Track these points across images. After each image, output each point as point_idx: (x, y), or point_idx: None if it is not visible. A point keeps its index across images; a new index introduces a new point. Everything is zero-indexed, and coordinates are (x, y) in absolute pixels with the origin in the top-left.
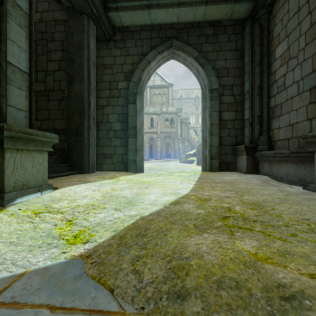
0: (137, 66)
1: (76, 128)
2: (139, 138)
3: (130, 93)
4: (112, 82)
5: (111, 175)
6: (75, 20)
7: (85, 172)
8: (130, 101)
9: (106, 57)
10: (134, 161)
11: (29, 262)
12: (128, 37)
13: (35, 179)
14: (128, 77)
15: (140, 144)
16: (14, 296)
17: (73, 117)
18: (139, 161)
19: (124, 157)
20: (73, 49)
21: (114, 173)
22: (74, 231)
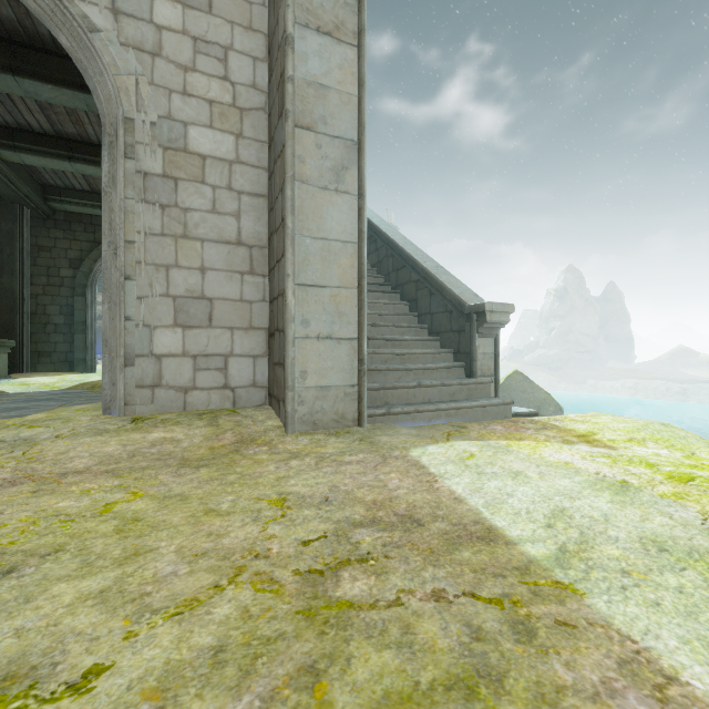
0: (87, 254)
1: (6, 324)
2: (91, 334)
3: (77, 284)
4: (52, 268)
5: (54, 374)
6: (4, 207)
7: (18, 372)
8: (77, 294)
9: (42, 237)
10: (84, 360)
11: (40, 390)
12: (75, 220)
13: (3, 371)
14: (75, 265)
15: (93, 341)
16: (45, 392)
17: (1, 313)
18: (91, 360)
19: (70, 355)
20: (0, 238)
21: (56, 373)
22: (52, 387)
